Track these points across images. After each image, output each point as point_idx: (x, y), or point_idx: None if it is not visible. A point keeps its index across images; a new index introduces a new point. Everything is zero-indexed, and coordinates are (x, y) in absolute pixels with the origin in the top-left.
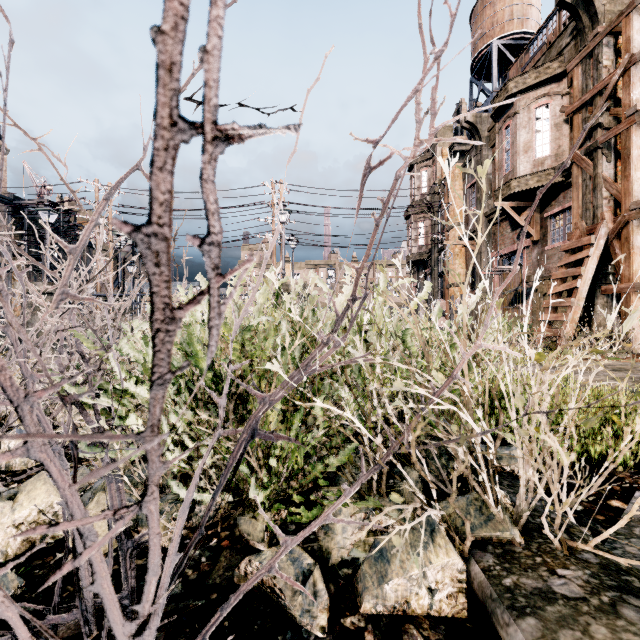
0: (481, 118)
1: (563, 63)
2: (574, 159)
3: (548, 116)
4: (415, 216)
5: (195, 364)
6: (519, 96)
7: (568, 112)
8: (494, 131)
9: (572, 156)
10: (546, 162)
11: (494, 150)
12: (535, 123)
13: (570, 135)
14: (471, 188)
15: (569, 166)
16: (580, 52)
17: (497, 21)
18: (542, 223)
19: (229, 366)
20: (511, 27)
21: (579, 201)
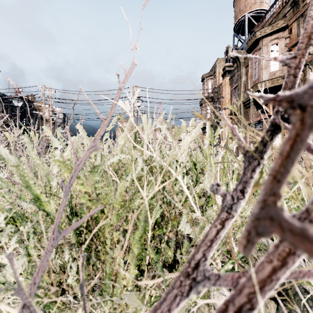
0: (240, 52)
1: (286, 21)
2: None
3: (277, 49)
4: (205, 104)
5: (39, 208)
6: (262, 39)
7: (289, 46)
8: (247, 59)
9: None
10: (276, 73)
11: (247, 69)
12: (270, 53)
13: None
14: (234, 89)
15: None
16: (296, 14)
17: (248, 4)
18: (274, 106)
19: (51, 235)
20: (255, 7)
21: None
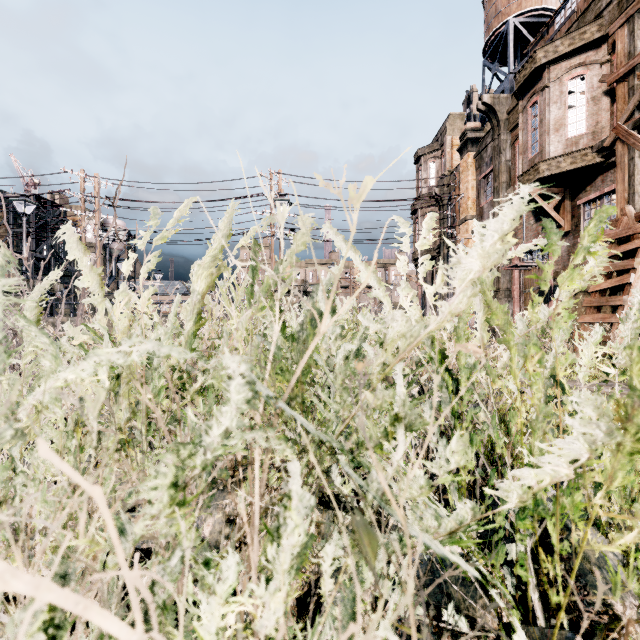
0: (499, 99)
1: (603, 26)
2: (619, 135)
3: (583, 89)
4: (422, 210)
5: None
6: (549, 67)
7: (611, 81)
8: (514, 113)
9: (616, 131)
10: (581, 141)
11: (514, 134)
12: (568, 97)
13: (611, 109)
14: (486, 178)
15: (611, 144)
16: (627, 9)
17: None
18: (574, 212)
19: None
20: (529, 3)
21: (625, 183)
